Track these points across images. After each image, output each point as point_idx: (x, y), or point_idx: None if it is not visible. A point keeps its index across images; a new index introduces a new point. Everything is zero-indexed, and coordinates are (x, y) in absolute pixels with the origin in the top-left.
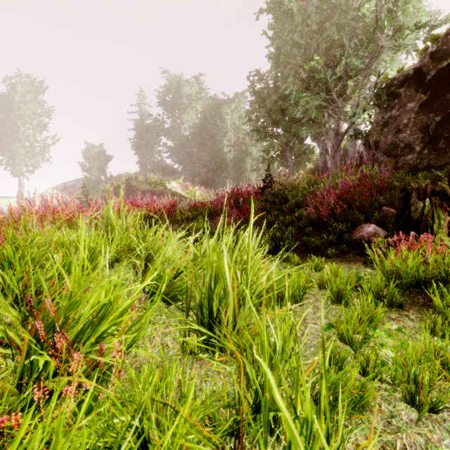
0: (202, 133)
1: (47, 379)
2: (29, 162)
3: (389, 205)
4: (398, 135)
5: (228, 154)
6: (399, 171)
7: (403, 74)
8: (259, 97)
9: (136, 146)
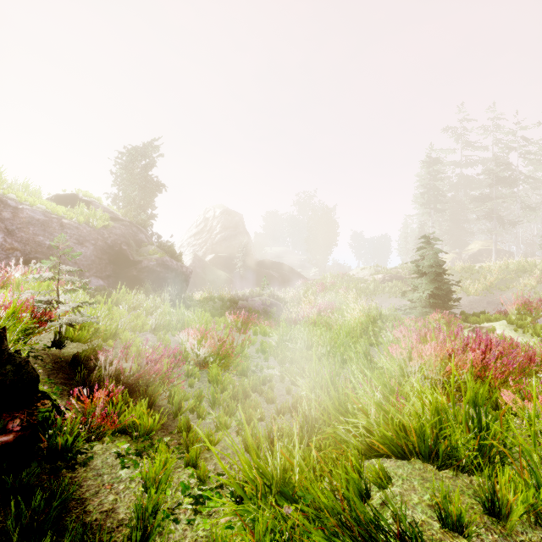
0: None
1: None
2: None
3: None
4: None
5: None
6: None
7: None
8: None
9: None
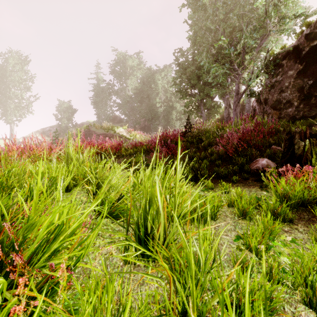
0: (141, 93)
1: (7, 290)
2: (18, 114)
3: (276, 144)
4: (281, 94)
5: (159, 108)
6: (282, 120)
7: (285, 50)
8: (182, 67)
9: (94, 102)
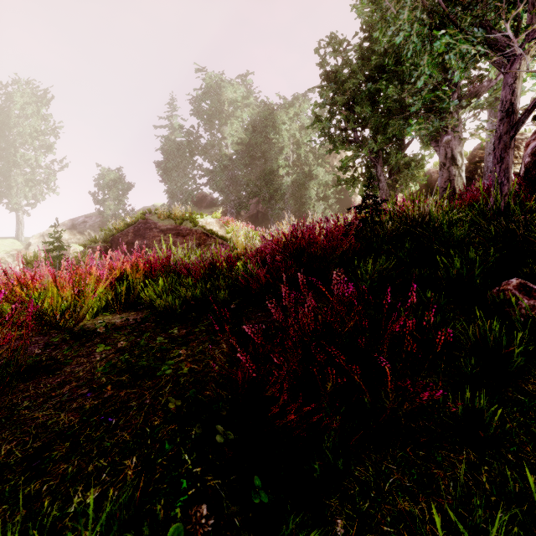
0: (250, 150)
1: None
2: (30, 193)
3: None
4: None
5: (284, 177)
6: None
7: None
8: (334, 81)
9: (163, 170)
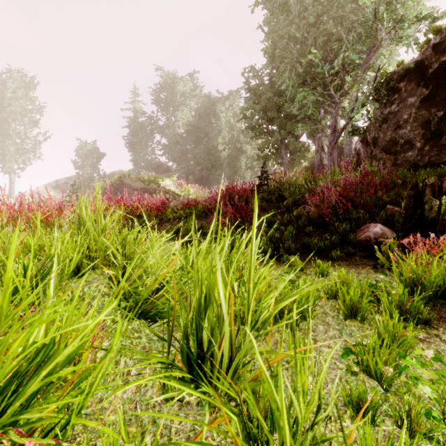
0: (196, 130)
1: None
2: (20, 159)
3: (393, 203)
4: (398, 131)
5: (222, 152)
6: (399, 168)
7: (403, 68)
8: (254, 94)
9: (129, 144)
